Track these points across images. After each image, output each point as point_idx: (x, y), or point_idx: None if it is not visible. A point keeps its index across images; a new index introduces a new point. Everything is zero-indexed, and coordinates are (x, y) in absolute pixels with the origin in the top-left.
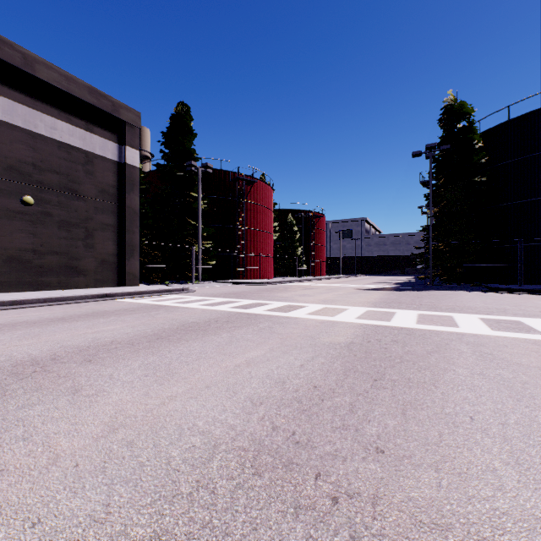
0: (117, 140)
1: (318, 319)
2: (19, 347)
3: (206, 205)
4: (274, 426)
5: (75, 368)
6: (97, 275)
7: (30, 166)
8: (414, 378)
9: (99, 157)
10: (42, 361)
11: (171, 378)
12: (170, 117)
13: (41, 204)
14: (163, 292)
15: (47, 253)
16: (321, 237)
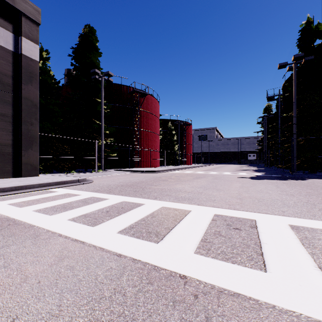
0: (11, 29)
1: None
2: None
3: (109, 110)
4: None
5: None
6: None
7: None
8: None
9: None
10: None
11: None
12: (79, 37)
13: None
14: (53, 184)
15: None
16: (190, 139)
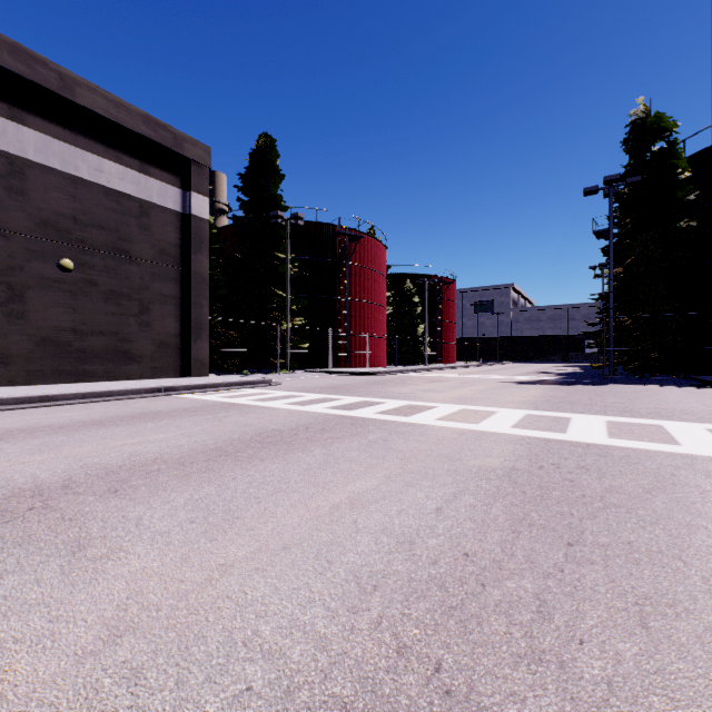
0: (180, 185)
1: (454, 427)
2: (25, 466)
3: (297, 270)
4: (400, 645)
5: (90, 505)
6: (155, 362)
7: (70, 221)
8: (639, 542)
9: (157, 207)
10: (49, 490)
11: (229, 527)
12: (249, 154)
13: (84, 269)
14: (239, 384)
15: (91, 333)
16: (451, 311)
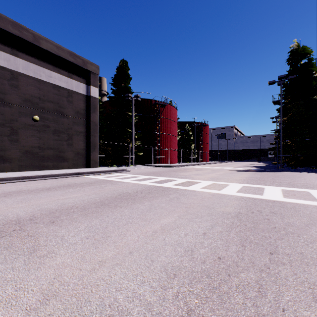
0: (85, 82)
1: (209, 192)
2: (14, 209)
3: (137, 120)
4: (188, 309)
5: (41, 229)
6: (74, 161)
7: (37, 99)
8: (306, 253)
9: (75, 92)
10: (23, 221)
11: (104, 241)
12: (116, 69)
13: (43, 120)
14: (111, 171)
15: (47, 148)
16: (206, 138)
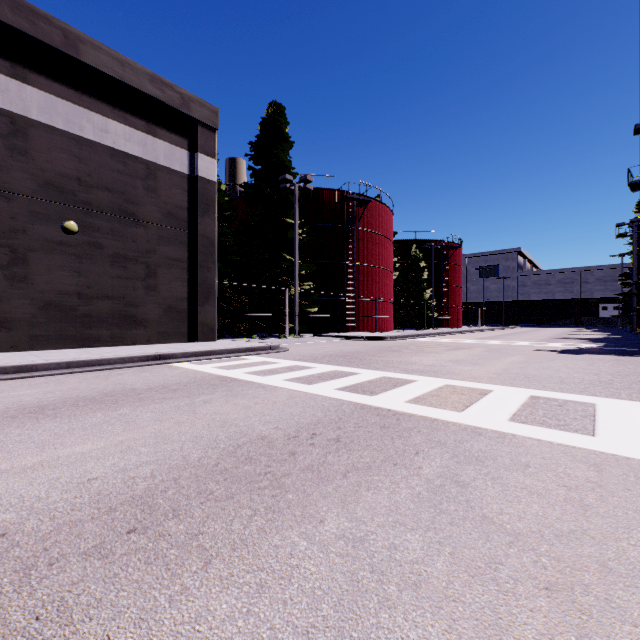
0: (187, 146)
1: (562, 443)
2: None
3: (305, 235)
4: None
5: None
6: (161, 326)
7: (74, 182)
8: None
9: (164, 169)
10: None
11: None
12: (260, 123)
13: (89, 232)
14: (242, 351)
15: (96, 297)
16: (457, 276)
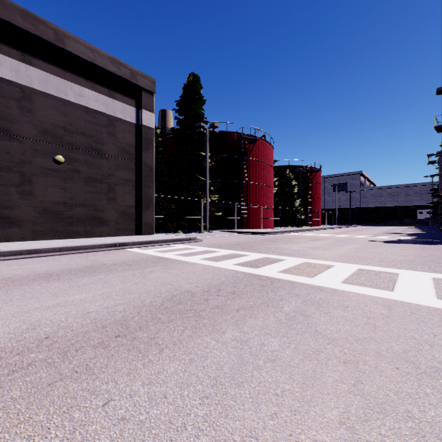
0: (135, 105)
1: (371, 295)
2: None
3: (213, 163)
4: None
5: None
6: (118, 225)
7: (62, 130)
8: None
9: (119, 120)
10: None
11: None
12: (183, 88)
13: (71, 162)
14: (172, 241)
15: (76, 205)
16: (318, 190)
